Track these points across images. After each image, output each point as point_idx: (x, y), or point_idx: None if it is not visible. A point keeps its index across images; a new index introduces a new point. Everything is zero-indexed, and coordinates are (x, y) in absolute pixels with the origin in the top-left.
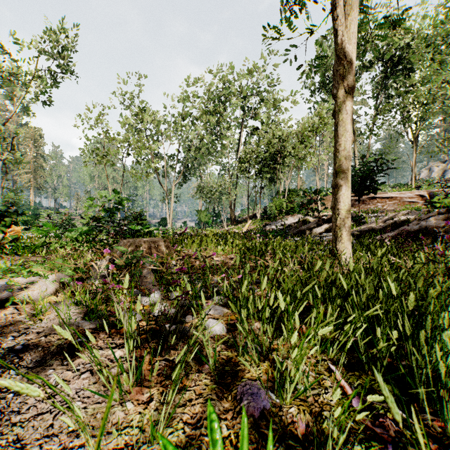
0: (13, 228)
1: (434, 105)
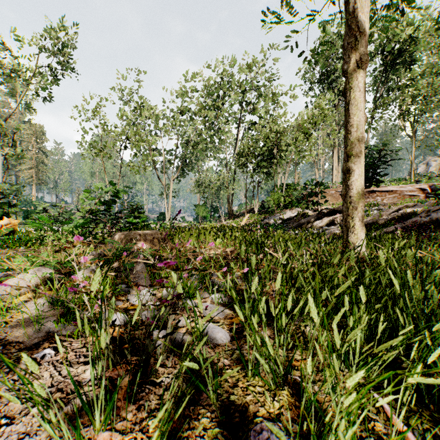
0: (10, 222)
1: (434, 98)
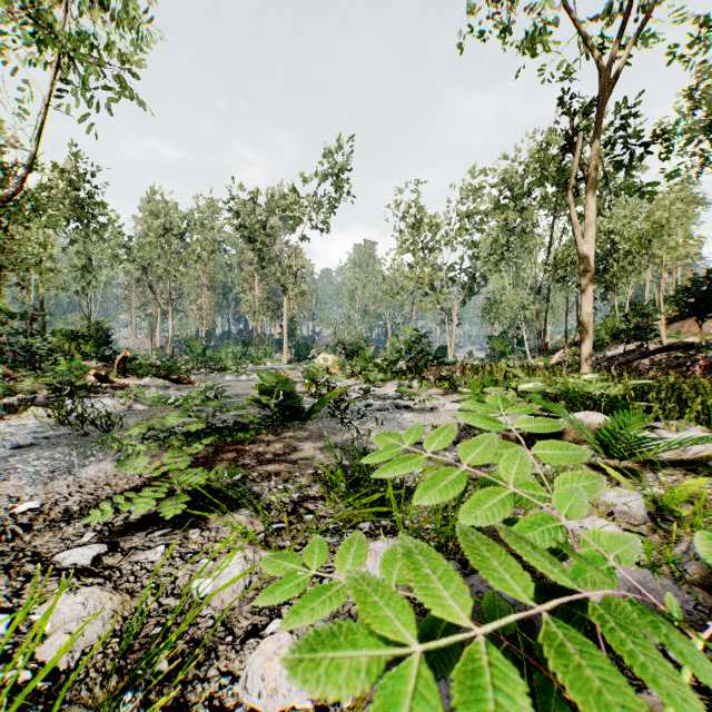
0: (333, 359)
1: None
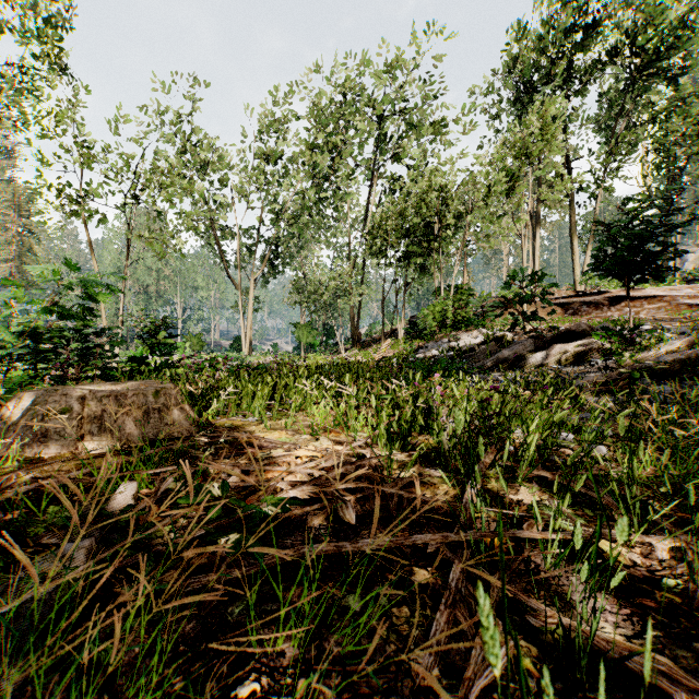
0: None
1: None
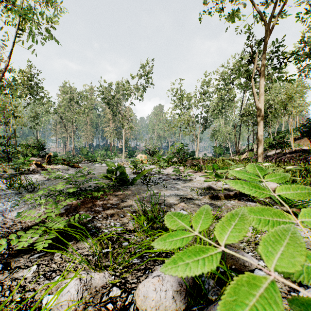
0: (144, 156)
1: None
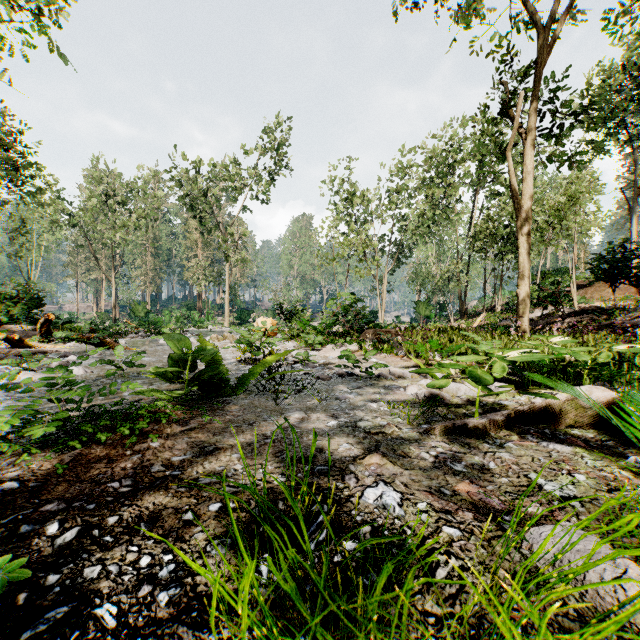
0: (272, 322)
1: None
